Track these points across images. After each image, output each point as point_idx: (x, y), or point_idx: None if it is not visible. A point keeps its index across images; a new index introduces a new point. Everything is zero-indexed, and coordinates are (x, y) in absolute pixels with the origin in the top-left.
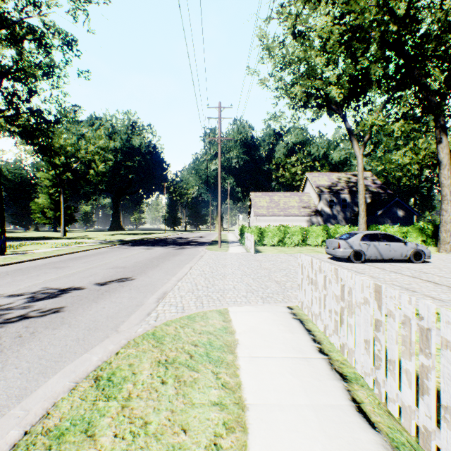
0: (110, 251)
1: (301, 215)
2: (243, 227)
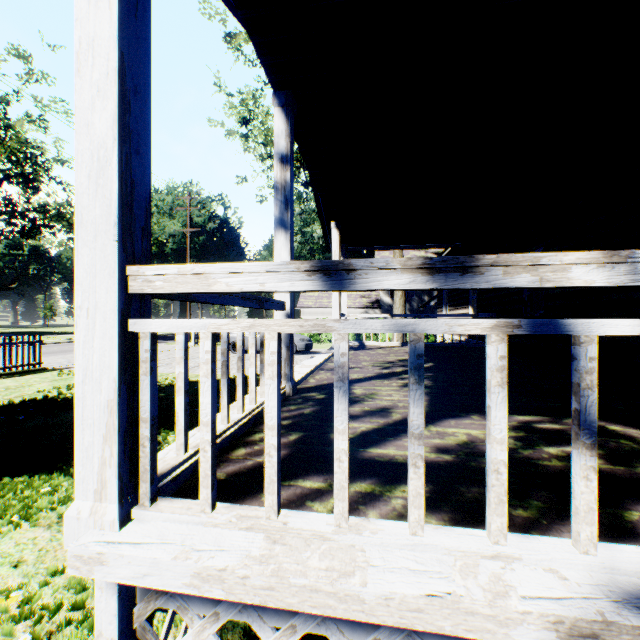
0: None
1: (354, 306)
2: None
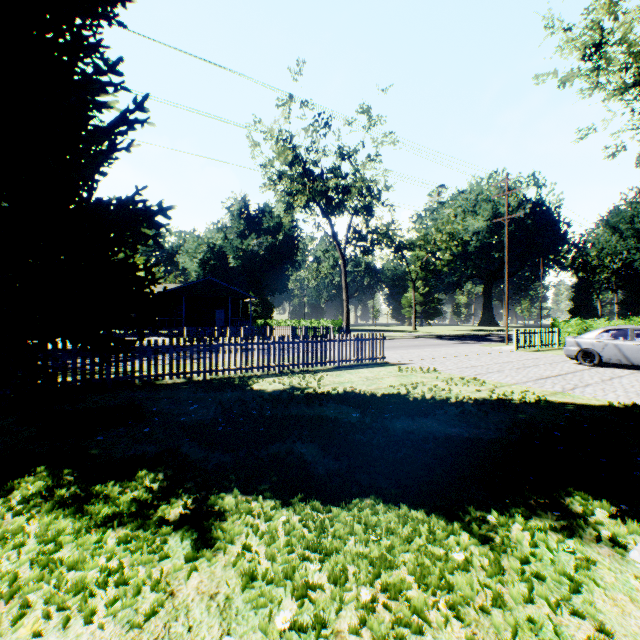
0: (404, 340)
1: None
2: (553, 322)
